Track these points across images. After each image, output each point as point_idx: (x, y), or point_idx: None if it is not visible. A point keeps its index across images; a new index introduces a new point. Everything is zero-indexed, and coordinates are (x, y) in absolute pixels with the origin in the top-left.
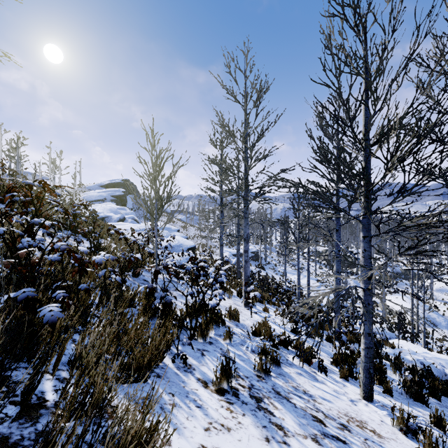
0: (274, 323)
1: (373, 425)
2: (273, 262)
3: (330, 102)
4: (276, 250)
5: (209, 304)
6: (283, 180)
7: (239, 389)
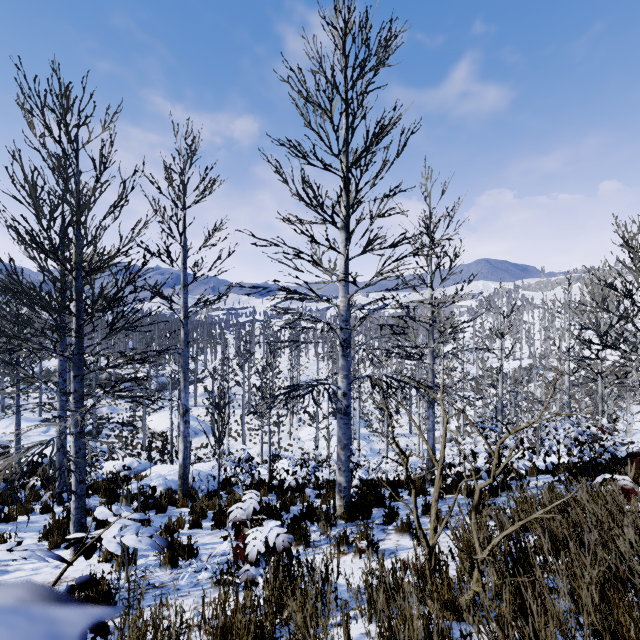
0: None
1: (75, 575)
2: None
3: (26, 220)
4: None
5: None
6: None
7: None
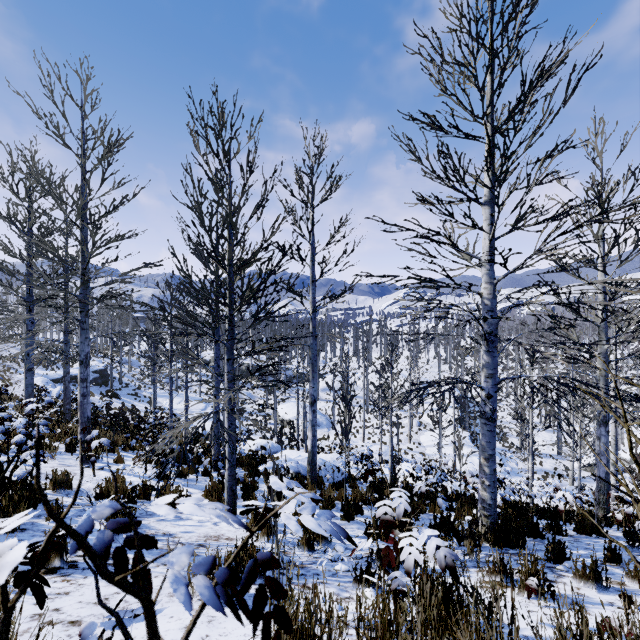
0: (133, 474)
1: (229, 534)
2: (135, 384)
3: (194, 224)
4: (140, 363)
5: (14, 476)
6: (139, 303)
7: (78, 560)
